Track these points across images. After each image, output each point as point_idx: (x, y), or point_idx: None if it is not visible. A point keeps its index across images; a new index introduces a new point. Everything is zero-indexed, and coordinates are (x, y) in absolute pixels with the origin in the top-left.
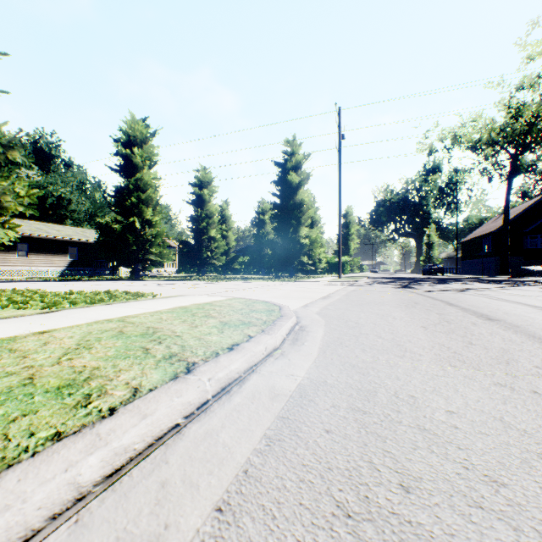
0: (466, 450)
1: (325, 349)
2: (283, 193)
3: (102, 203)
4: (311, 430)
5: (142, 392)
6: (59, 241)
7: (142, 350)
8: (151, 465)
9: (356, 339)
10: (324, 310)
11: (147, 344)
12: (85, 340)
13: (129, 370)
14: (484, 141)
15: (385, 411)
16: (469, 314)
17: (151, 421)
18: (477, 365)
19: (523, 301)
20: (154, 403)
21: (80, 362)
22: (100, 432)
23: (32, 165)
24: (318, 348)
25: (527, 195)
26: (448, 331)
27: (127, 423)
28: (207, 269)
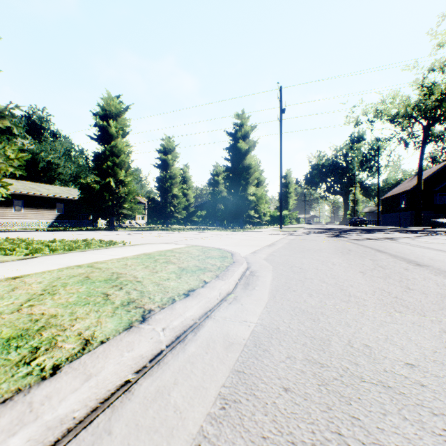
0: (441, 416)
1: (275, 293)
2: (234, 158)
3: (85, 167)
4: (268, 388)
5: (92, 345)
6: (48, 198)
7: (103, 296)
8: (91, 437)
9: (302, 283)
10: (271, 256)
11: (109, 289)
12: (51, 286)
13: (85, 318)
14: (402, 114)
15: (343, 363)
16: (399, 260)
17: (95, 382)
18: (421, 310)
19: (442, 248)
20: (102, 359)
21: (39, 309)
22: (33, 400)
23: (27, 135)
24: (268, 293)
25: (436, 160)
26: (384, 276)
27: (67, 386)
28: (171, 221)
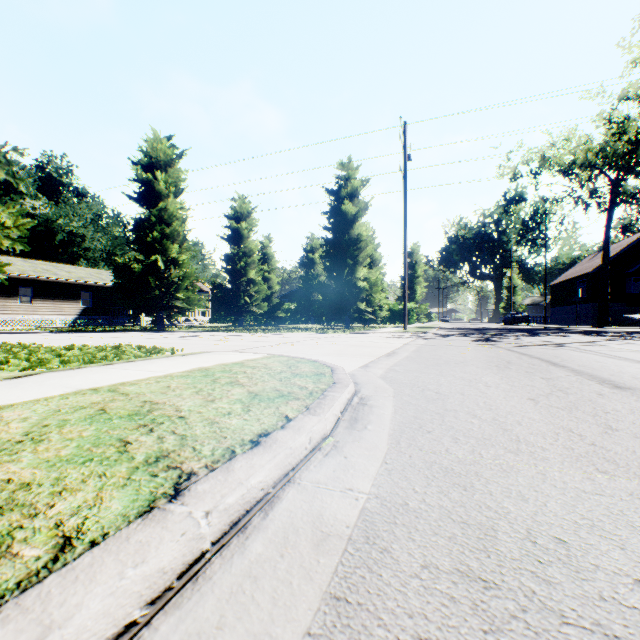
0: None
1: (398, 437)
2: (336, 226)
3: (122, 240)
4: (391, 639)
5: (74, 551)
6: (70, 285)
7: (118, 445)
8: None
9: (440, 419)
10: (391, 372)
11: (131, 433)
12: (40, 426)
13: (76, 491)
14: (580, 162)
15: (524, 581)
16: (586, 379)
17: None
18: (639, 470)
19: None
20: (82, 586)
21: (6, 470)
22: None
23: (39, 195)
24: (387, 435)
25: (628, 229)
26: (569, 406)
27: None
28: (246, 318)
